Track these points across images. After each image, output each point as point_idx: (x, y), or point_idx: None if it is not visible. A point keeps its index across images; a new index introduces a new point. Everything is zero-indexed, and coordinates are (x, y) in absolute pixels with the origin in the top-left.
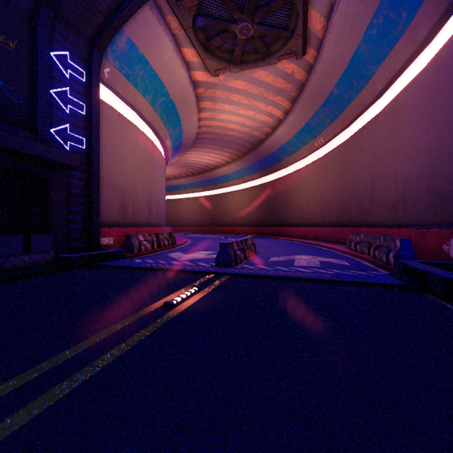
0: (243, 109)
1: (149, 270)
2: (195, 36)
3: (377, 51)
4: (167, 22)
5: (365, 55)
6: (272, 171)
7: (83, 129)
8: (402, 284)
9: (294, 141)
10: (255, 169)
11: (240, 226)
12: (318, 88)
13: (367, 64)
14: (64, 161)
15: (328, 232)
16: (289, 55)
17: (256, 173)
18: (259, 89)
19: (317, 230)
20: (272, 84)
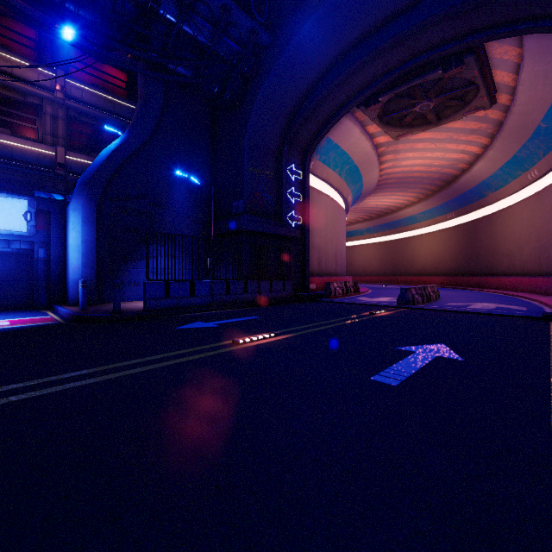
0: (429, 152)
1: (350, 304)
2: (379, 119)
3: None
4: (356, 116)
5: None
6: (472, 209)
7: (300, 211)
8: (537, 316)
9: (499, 175)
10: (450, 208)
11: (429, 276)
12: (520, 125)
13: None
14: (295, 235)
15: (542, 283)
16: (475, 110)
17: (451, 212)
18: (446, 134)
19: (530, 280)
20: (461, 128)
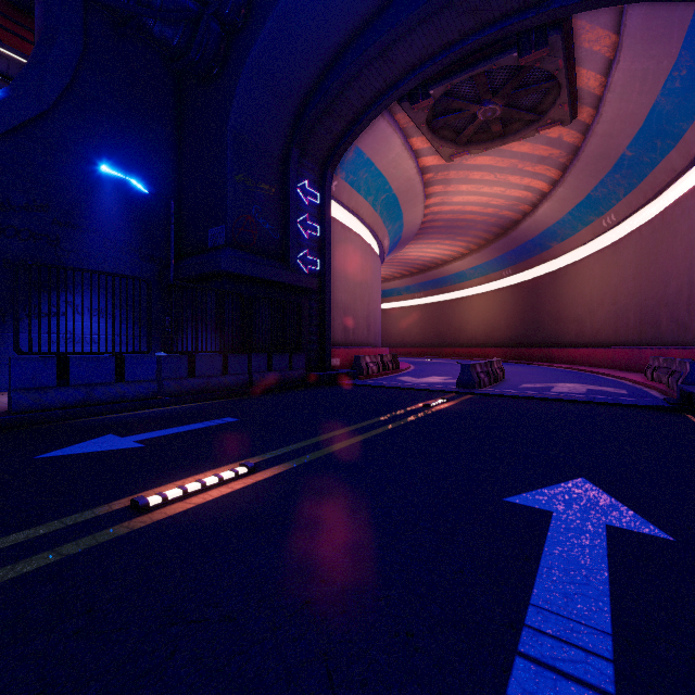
0: (486, 186)
1: (391, 389)
2: (428, 127)
3: (686, 105)
4: (396, 120)
5: (669, 110)
6: (533, 264)
7: (318, 251)
8: (663, 405)
9: (568, 221)
10: (506, 262)
11: (481, 347)
12: (601, 152)
13: (673, 120)
14: (309, 286)
15: (622, 355)
16: (552, 125)
17: (508, 267)
18: (510, 161)
19: (605, 352)
20: (529, 153)
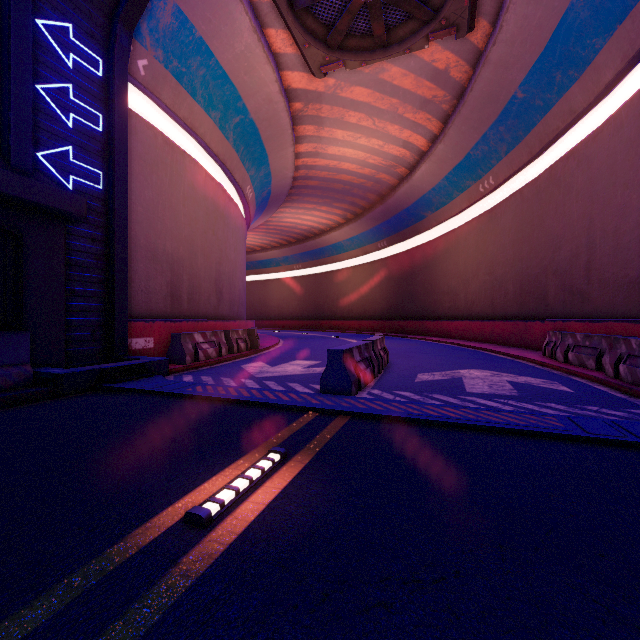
0: (364, 137)
1: (198, 401)
2: (287, 3)
3: (608, 7)
4: None
5: (583, 19)
6: (407, 236)
7: (99, 157)
8: None
9: (443, 187)
10: (382, 233)
11: (358, 320)
12: (491, 92)
13: (584, 37)
14: (58, 205)
15: (502, 329)
16: (446, 31)
17: (383, 239)
18: (390, 101)
19: (483, 325)
20: (411, 91)
